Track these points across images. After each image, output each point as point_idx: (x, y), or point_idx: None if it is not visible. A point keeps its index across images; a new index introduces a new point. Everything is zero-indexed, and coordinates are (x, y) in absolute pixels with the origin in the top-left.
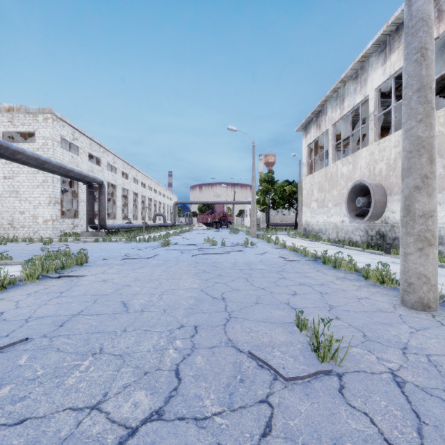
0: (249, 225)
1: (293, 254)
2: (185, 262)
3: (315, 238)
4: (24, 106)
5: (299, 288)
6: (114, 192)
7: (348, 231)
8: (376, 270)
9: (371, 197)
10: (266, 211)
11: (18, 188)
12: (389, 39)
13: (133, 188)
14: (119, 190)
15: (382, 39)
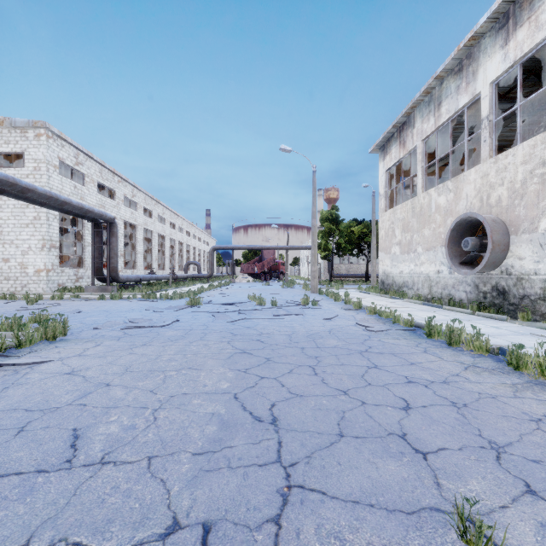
0: (306, 276)
1: (375, 319)
2: (216, 333)
3: (397, 294)
4: (9, 118)
5: (409, 391)
6: (133, 234)
7: (446, 285)
8: (536, 355)
9: (484, 238)
10: (329, 258)
11: (1, 227)
12: (513, 9)
13: (158, 229)
14: (140, 232)
15: (503, 10)
